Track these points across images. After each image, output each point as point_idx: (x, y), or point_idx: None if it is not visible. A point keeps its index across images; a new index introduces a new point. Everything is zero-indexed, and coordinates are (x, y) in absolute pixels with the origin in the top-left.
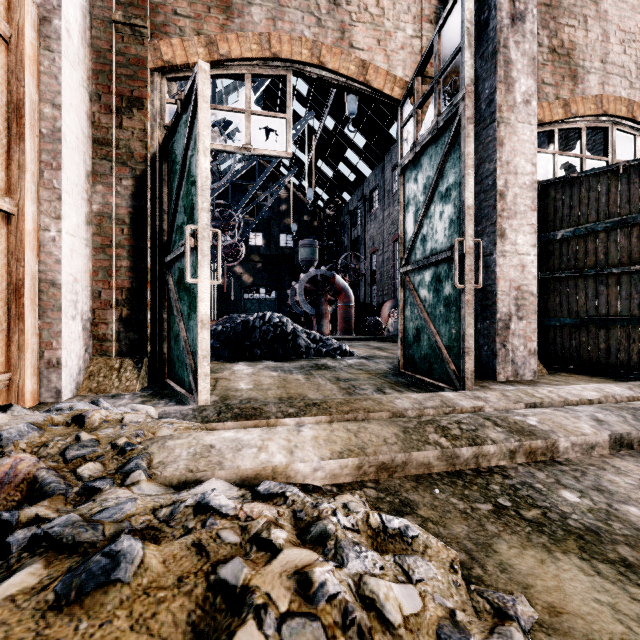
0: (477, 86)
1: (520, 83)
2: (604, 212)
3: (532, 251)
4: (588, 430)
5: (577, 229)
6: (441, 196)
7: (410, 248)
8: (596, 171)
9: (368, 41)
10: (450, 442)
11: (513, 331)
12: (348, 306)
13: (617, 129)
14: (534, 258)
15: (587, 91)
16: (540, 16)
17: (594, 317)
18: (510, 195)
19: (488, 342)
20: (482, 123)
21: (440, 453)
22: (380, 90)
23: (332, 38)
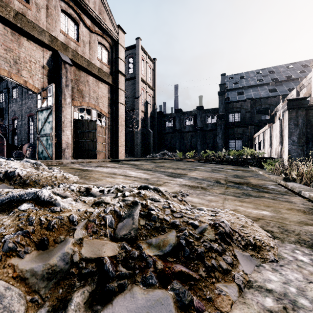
0: (58, 96)
1: (68, 99)
2: (86, 128)
3: (70, 135)
4: (68, 161)
5: (82, 131)
6: (48, 122)
7: (40, 131)
8: (85, 120)
9: (27, 75)
10: (47, 162)
11: (66, 151)
12: (2, 145)
13: (93, 110)
14: (71, 136)
15: (86, 101)
16: (75, 81)
17: (85, 149)
18: (65, 123)
19: (60, 154)
20: (59, 105)
21: (46, 163)
22: (31, 89)
23: (15, 72)
